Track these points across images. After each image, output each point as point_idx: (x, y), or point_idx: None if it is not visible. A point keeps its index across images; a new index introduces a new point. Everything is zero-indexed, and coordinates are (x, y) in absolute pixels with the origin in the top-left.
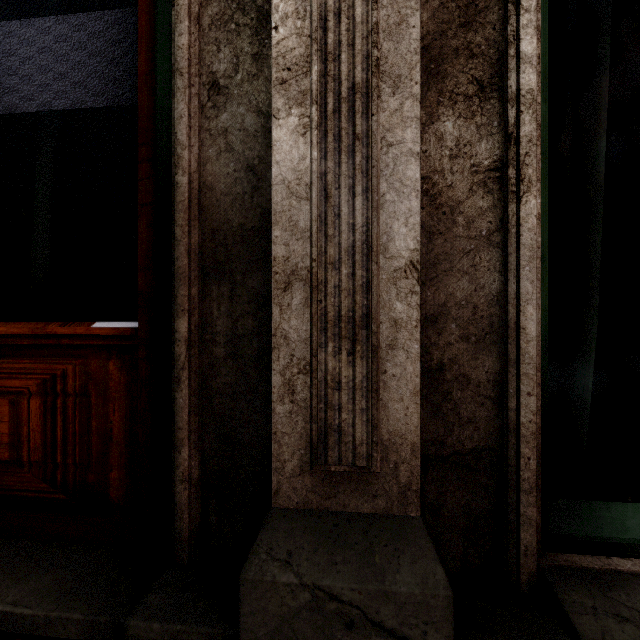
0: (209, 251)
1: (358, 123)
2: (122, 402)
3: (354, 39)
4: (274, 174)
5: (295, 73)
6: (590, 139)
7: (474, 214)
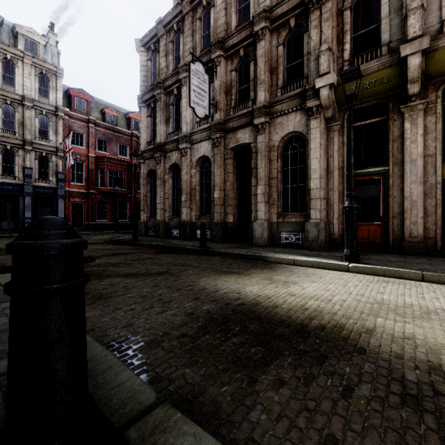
0: (393, 215)
1: (415, 203)
2: (379, 232)
3: (414, 195)
4: (404, 208)
5: (407, 198)
6: None
7: (432, 210)
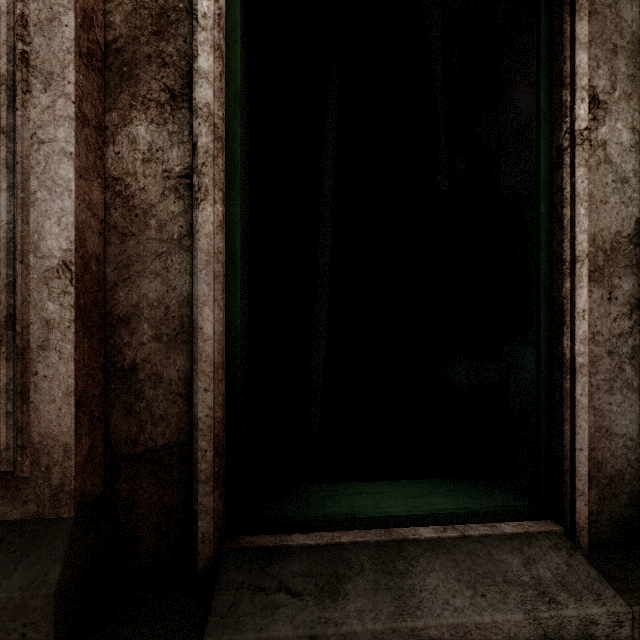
0: None
1: (4, 116)
2: None
3: None
4: None
5: None
6: (320, 157)
7: (166, 218)
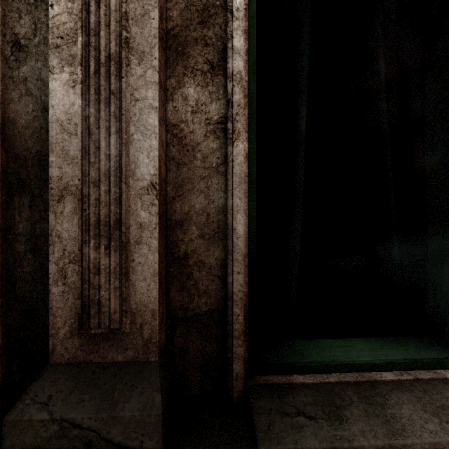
0: (12, 171)
1: (113, 82)
2: None
3: (110, 22)
4: (50, 114)
5: (67, 41)
6: (297, 108)
7: (208, 152)
